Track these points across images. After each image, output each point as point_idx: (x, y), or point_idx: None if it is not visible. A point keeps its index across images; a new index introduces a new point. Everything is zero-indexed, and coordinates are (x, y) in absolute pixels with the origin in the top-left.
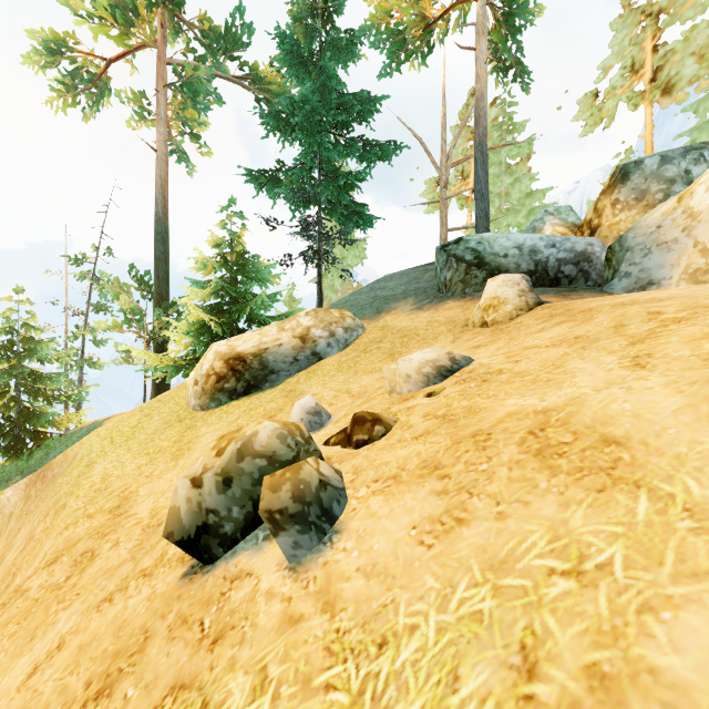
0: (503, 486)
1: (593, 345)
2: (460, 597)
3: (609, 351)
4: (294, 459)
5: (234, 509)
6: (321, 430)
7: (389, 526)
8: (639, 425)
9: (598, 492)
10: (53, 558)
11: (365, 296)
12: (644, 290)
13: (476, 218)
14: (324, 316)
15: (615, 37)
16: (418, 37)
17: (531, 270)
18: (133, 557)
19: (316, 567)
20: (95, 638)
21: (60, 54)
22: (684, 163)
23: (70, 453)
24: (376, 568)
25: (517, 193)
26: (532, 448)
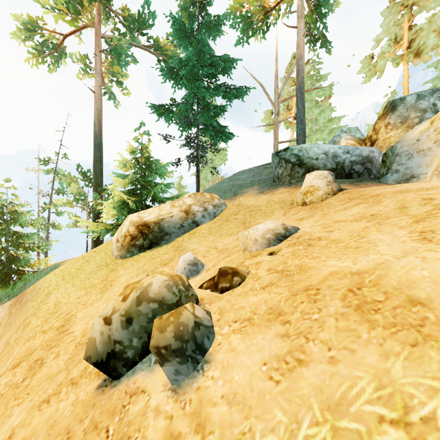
0: (332, 334)
1: (385, 221)
2: (304, 434)
3: (400, 227)
4: (177, 302)
5: (134, 339)
6: (198, 276)
7: (245, 361)
8: (438, 290)
9: (412, 346)
10: (17, 363)
11: (226, 184)
12: (408, 181)
13: (297, 135)
14: (200, 197)
15: (384, 20)
16: (260, 20)
17: (333, 168)
18: (67, 368)
19: (191, 391)
20: (34, 433)
21: (34, 31)
22: (432, 99)
23: (37, 285)
24: (236, 397)
25: (323, 119)
26: (352, 303)
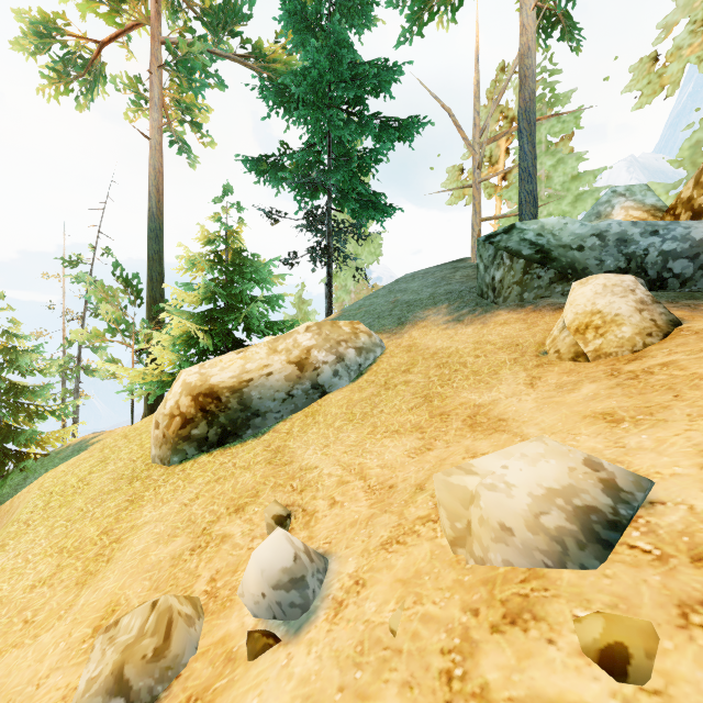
0: None
1: None
2: None
3: None
4: None
5: None
6: (302, 636)
7: None
8: None
9: None
10: None
11: (382, 300)
12: None
13: (521, 203)
14: (329, 332)
15: None
16: None
17: (622, 268)
18: None
19: None
20: None
21: (49, 38)
22: None
23: (15, 502)
24: None
25: (561, 176)
26: None
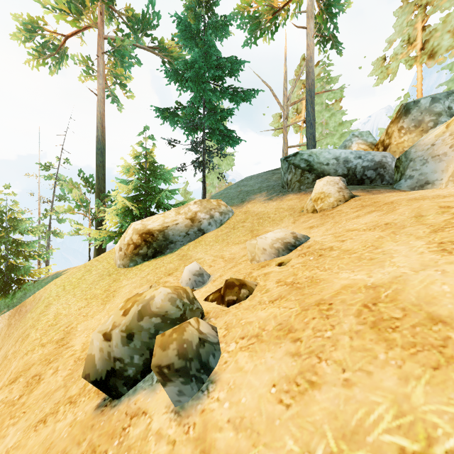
0: (347, 354)
1: (401, 230)
2: None
3: (416, 237)
4: (181, 316)
5: (135, 356)
6: (203, 287)
7: (253, 382)
8: None
9: (434, 369)
10: (14, 378)
11: (233, 190)
12: (422, 188)
13: (307, 139)
14: (206, 204)
15: (397, 21)
16: (268, 20)
17: (344, 174)
18: (65, 385)
19: (195, 414)
20: None
21: (34, 32)
22: (447, 102)
23: (37, 295)
24: (243, 422)
25: (333, 123)
26: (368, 320)
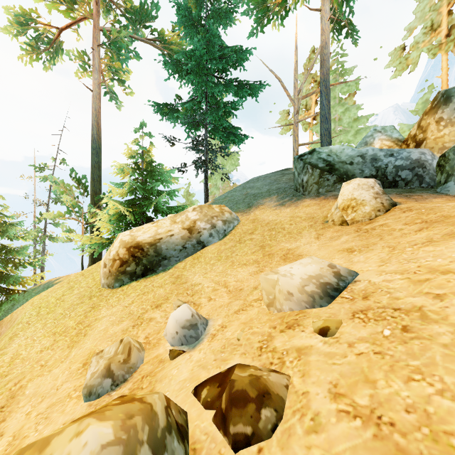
0: None
1: None
2: None
3: None
4: None
5: None
6: (196, 348)
7: None
8: None
9: None
10: None
11: (238, 193)
12: None
13: (321, 136)
14: (207, 211)
15: (418, 6)
16: (277, 3)
17: (373, 175)
18: None
19: None
20: None
21: (26, 25)
22: None
23: (14, 315)
24: None
25: (347, 118)
26: None
